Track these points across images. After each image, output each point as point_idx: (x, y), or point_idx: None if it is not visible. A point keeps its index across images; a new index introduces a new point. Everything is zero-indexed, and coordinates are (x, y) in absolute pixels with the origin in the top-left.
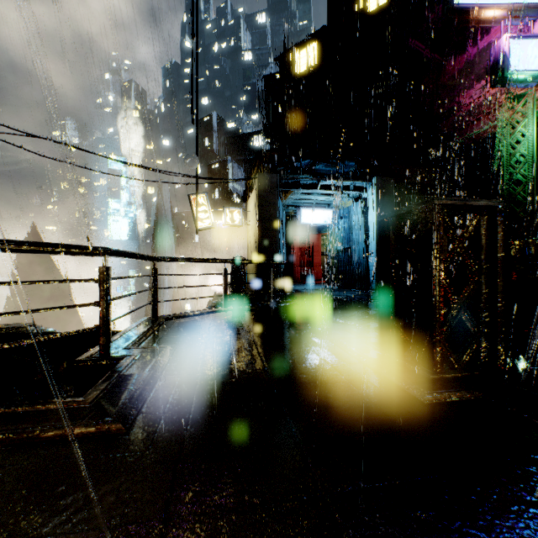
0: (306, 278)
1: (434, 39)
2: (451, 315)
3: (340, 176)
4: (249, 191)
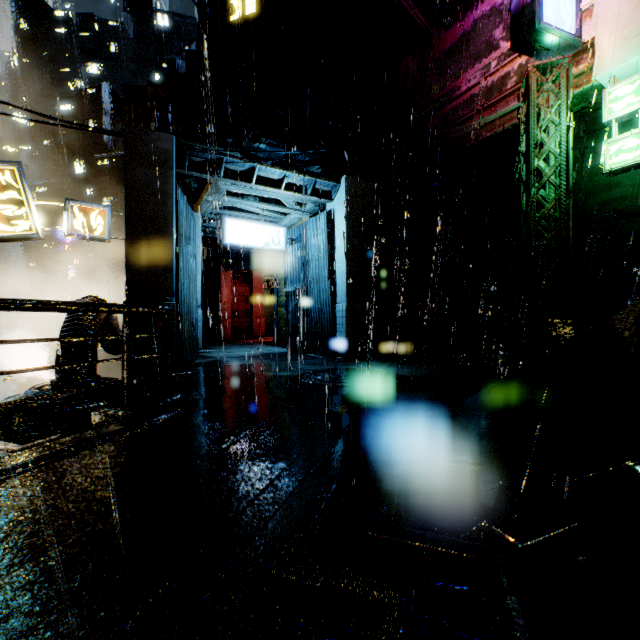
0: (242, 335)
1: (417, 2)
2: None
3: (290, 164)
4: None
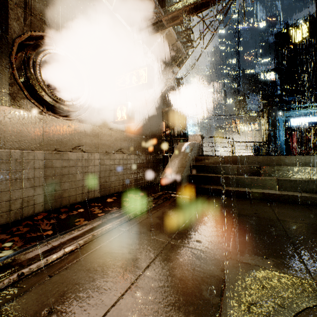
0: None
1: None
2: (310, 145)
3: (315, 101)
4: (263, 113)
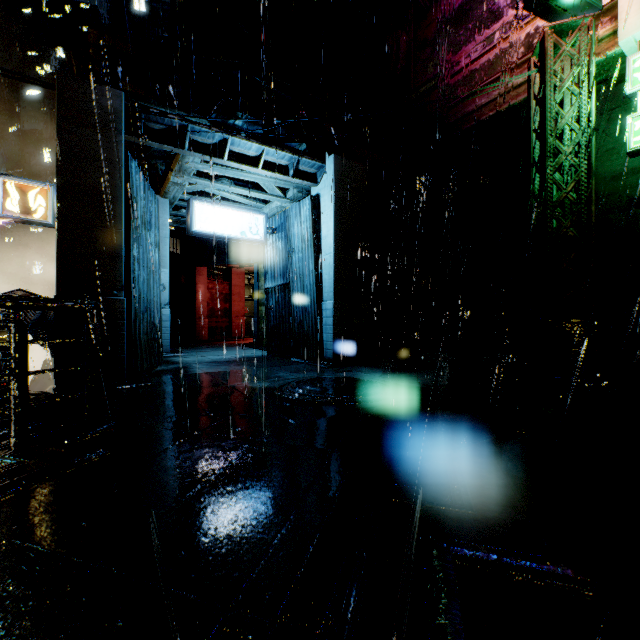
0: (220, 336)
1: None
2: None
3: (269, 137)
4: None
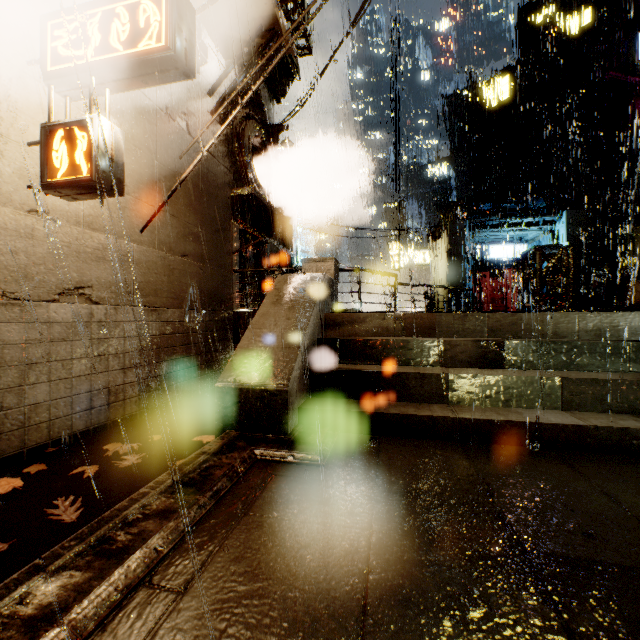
0: None
1: None
2: (547, 292)
3: (526, 214)
4: (437, 233)
